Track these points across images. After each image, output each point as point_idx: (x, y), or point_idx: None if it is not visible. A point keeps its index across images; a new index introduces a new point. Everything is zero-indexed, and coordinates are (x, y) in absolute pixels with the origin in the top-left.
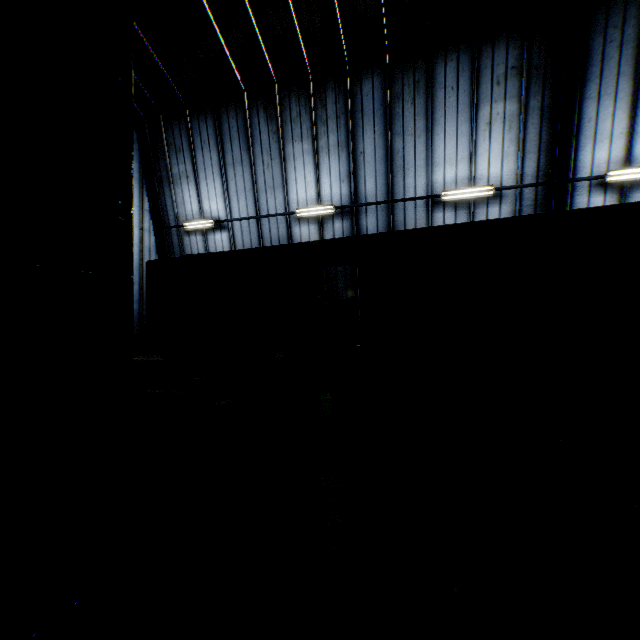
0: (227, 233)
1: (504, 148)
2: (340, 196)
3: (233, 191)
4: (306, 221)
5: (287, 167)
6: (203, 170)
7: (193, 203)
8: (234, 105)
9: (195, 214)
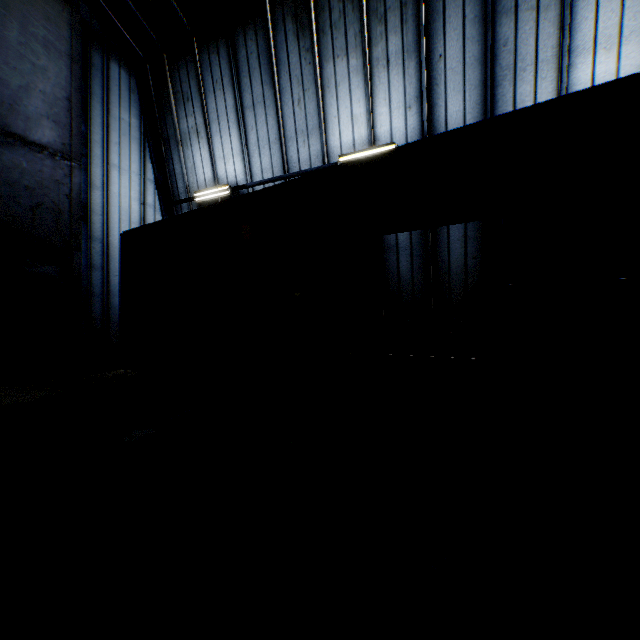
0: None
1: None
2: (405, 132)
3: (254, 145)
4: None
5: (326, 99)
6: (216, 121)
7: (205, 167)
8: (253, 20)
9: (208, 182)
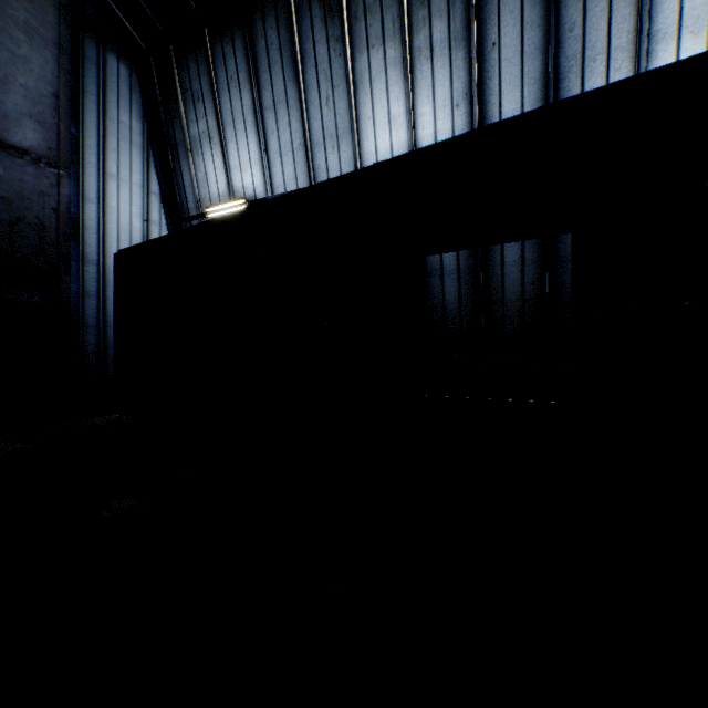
0: None
1: None
2: (451, 135)
3: (275, 151)
4: None
5: (358, 97)
6: (231, 124)
7: (219, 179)
8: (273, 5)
9: (222, 195)
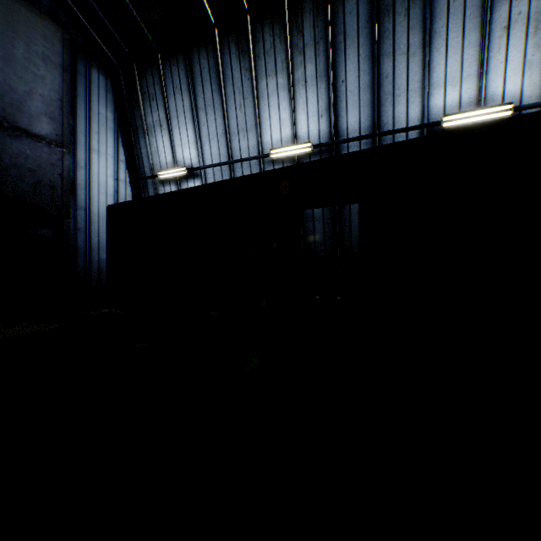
0: (200, 181)
1: (526, 57)
2: (318, 133)
3: (205, 137)
4: (281, 164)
5: (260, 106)
6: (175, 117)
7: (167, 152)
8: (205, 44)
9: (169, 163)
